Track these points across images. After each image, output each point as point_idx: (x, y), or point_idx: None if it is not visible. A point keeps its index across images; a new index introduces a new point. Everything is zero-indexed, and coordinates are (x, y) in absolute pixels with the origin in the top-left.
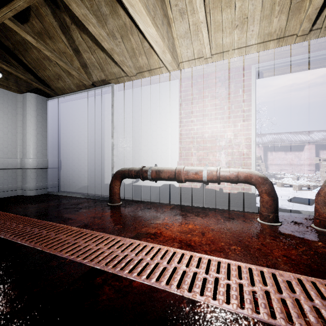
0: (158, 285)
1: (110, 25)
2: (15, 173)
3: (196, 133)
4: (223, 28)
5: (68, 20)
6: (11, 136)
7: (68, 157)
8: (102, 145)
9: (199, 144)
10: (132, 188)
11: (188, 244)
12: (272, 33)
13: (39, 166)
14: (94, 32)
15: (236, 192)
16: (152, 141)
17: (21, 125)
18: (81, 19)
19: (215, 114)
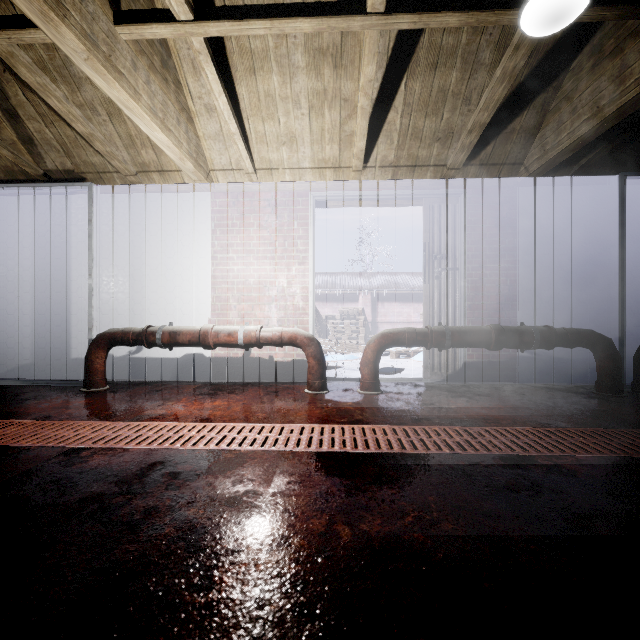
0: (160, 447)
1: (87, 94)
2: None
3: (237, 276)
4: (268, 141)
5: None
6: None
7: None
8: (65, 288)
9: (241, 293)
10: (129, 363)
11: (205, 418)
12: (327, 161)
13: None
14: (58, 107)
15: (290, 360)
16: (165, 285)
17: None
18: (35, 87)
19: (263, 251)
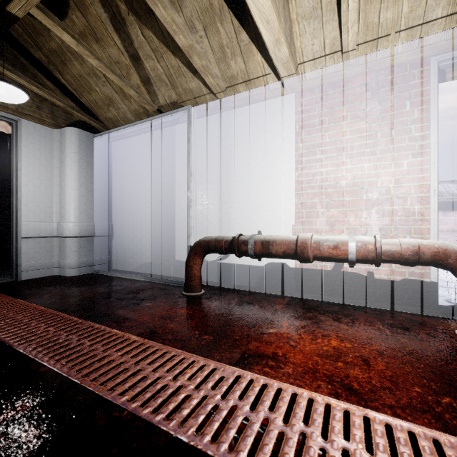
0: None
1: (187, 10)
2: (49, 244)
3: (326, 179)
4: None
5: (123, 7)
6: (44, 190)
7: (122, 220)
8: (171, 202)
9: (330, 198)
10: (218, 267)
11: (347, 387)
12: None
13: (82, 233)
14: (164, 18)
15: (398, 279)
16: (249, 194)
17: (58, 174)
18: None
19: (359, 146)
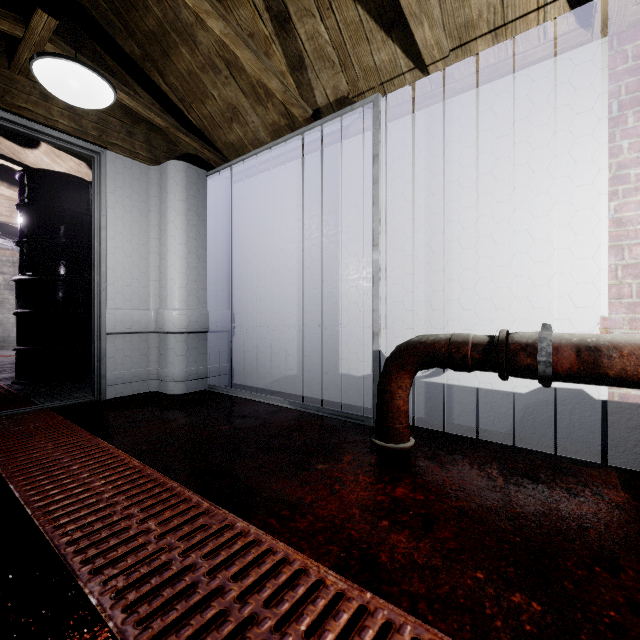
0: None
1: None
2: (145, 343)
3: None
4: None
5: None
6: (138, 260)
7: (248, 307)
8: (332, 275)
9: None
10: (423, 390)
11: None
12: None
13: (192, 327)
14: None
15: None
16: (492, 253)
17: (156, 236)
18: None
19: None
